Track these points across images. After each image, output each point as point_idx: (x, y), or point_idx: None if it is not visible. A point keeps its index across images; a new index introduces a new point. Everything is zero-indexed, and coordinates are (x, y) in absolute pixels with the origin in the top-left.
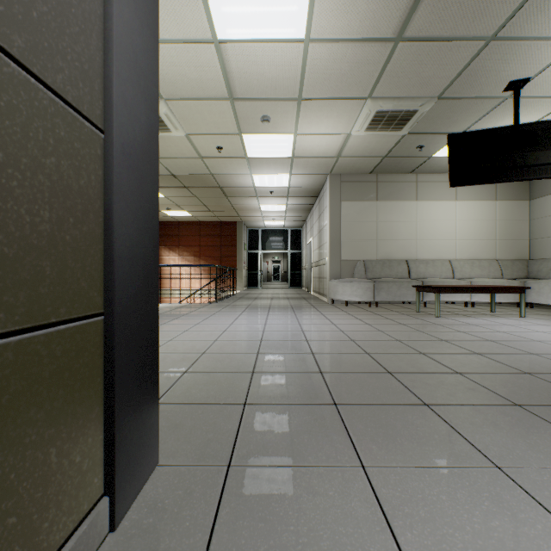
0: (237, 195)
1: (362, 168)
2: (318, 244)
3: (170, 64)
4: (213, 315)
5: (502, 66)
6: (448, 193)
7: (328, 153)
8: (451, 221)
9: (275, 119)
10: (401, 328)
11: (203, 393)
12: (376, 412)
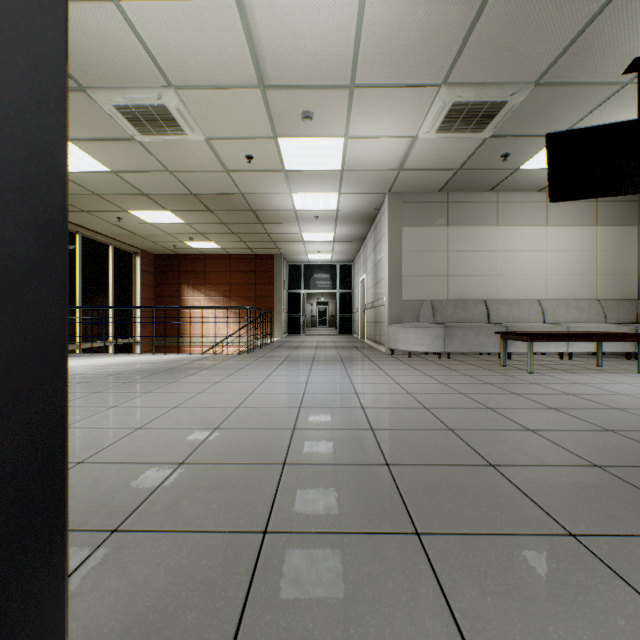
0: (273, 220)
1: (430, 184)
2: (373, 281)
3: (177, 33)
4: (241, 370)
5: (627, 35)
6: (536, 216)
7: (387, 164)
8: (540, 251)
9: (320, 116)
10: (488, 389)
11: (200, 508)
12: (492, 554)
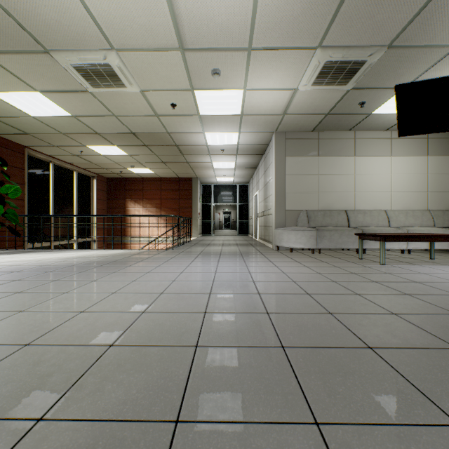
0: (191, 153)
1: (305, 126)
2: (263, 197)
3: (116, 5)
4: (166, 262)
5: None
6: (383, 149)
7: (275, 110)
8: (386, 175)
9: (226, 72)
10: (353, 277)
11: (120, 393)
12: None
